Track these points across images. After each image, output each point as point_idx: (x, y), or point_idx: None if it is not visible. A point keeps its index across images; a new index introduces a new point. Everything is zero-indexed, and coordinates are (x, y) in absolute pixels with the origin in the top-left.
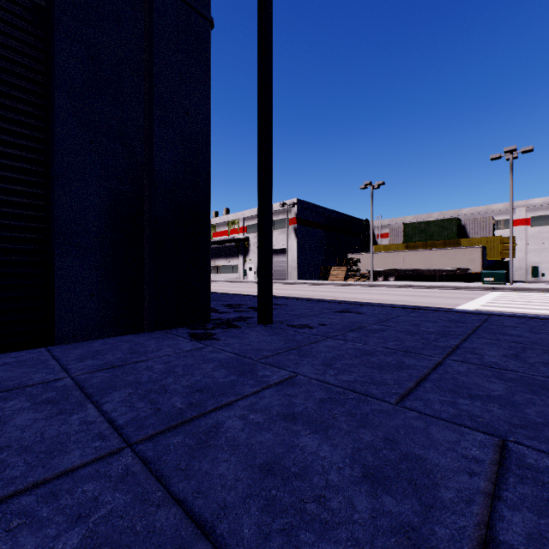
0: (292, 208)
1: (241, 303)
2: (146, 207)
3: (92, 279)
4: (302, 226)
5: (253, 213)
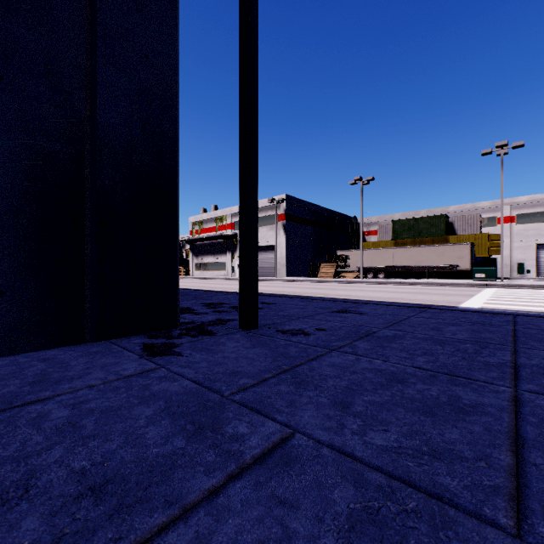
0: (280, 204)
1: (224, 301)
2: (87, 174)
3: (1, 270)
4: (291, 223)
5: None
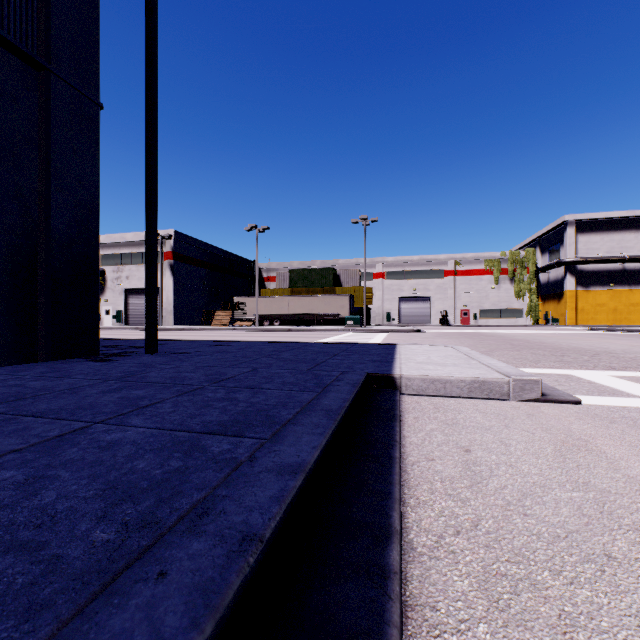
0: (167, 241)
1: (117, 344)
2: (41, 258)
3: None
4: (180, 263)
5: (112, 239)
